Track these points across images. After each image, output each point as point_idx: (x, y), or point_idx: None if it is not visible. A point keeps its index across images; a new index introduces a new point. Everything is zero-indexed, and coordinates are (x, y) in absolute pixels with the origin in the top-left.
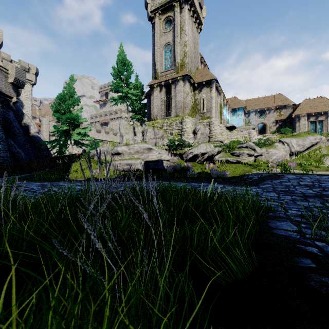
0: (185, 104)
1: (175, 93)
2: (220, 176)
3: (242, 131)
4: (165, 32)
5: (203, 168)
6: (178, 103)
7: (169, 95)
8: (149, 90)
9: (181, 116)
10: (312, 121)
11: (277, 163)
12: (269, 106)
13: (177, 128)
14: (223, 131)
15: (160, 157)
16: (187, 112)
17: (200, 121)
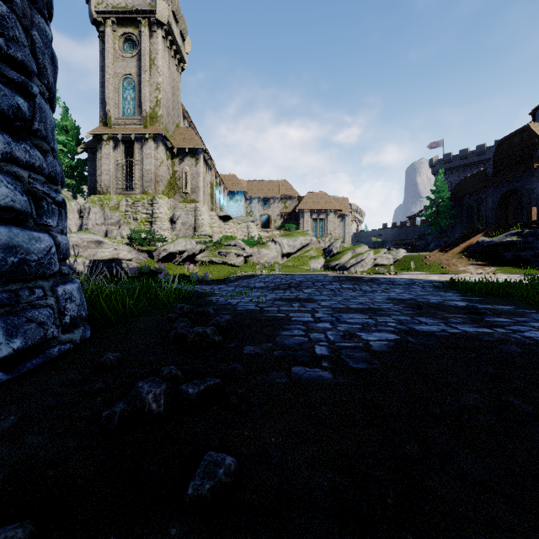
0: (159, 177)
1: (142, 157)
2: (202, 280)
3: (240, 224)
4: (124, 56)
5: (182, 270)
6: (147, 173)
7: (131, 155)
8: (93, 139)
9: (151, 195)
10: (315, 218)
11: (266, 265)
12: (274, 193)
13: (144, 211)
14: (215, 222)
15: (116, 255)
16: (161, 189)
17: (182, 205)
